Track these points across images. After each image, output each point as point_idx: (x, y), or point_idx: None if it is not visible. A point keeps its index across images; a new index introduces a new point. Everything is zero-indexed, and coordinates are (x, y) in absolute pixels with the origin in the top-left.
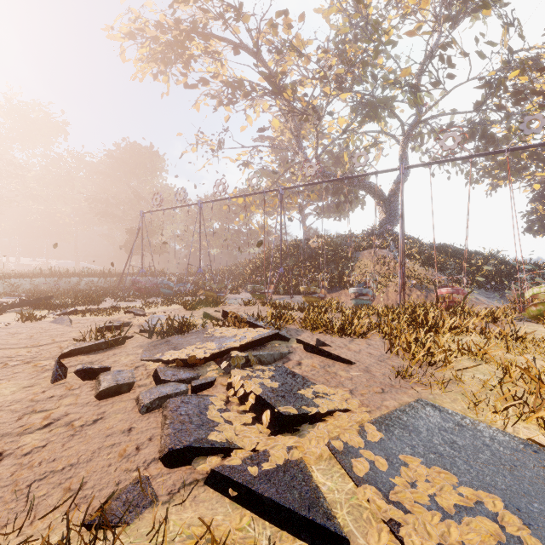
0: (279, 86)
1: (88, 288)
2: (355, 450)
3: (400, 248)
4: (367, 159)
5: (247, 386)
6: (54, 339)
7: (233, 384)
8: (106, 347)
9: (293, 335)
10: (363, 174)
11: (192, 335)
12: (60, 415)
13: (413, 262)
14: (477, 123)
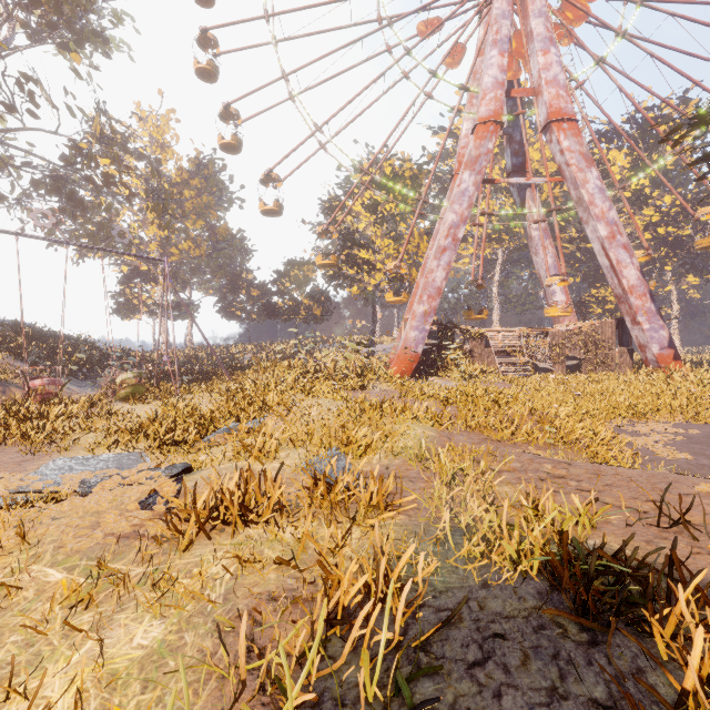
0: None
1: None
2: (27, 486)
3: None
4: None
5: None
6: None
7: None
8: None
9: None
10: None
11: None
12: None
13: None
14: (64, 180)
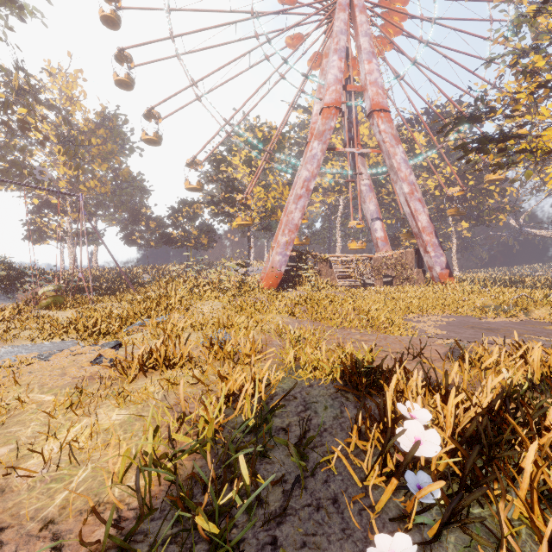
0: None
1: None
2: None
3: None
4: None
5: None
6: None
7: None
8: None
9: None
10: None
11: None
12: None
13: None
14: None
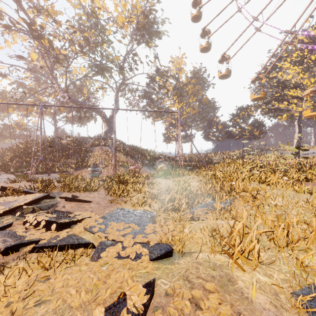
0: (38, 33)
1: None
2: (94, 226)
3: (114, 147)
4: (98, 100)
5: (39, 218)
6: None
7: (28, 220)
8: None
9: (56, 195)
10: (95, 108)
11: None
12: None
13: (120, 154)
14: (147, 92)
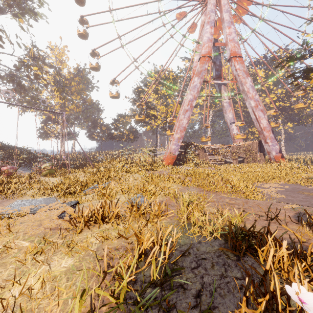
0: None
1: None
2: (5, 212)
3: None
4: None
5: None
6: None
7: None
8: None
9: None
10: None
11: None
12: None
13: None
14: (15, 76)
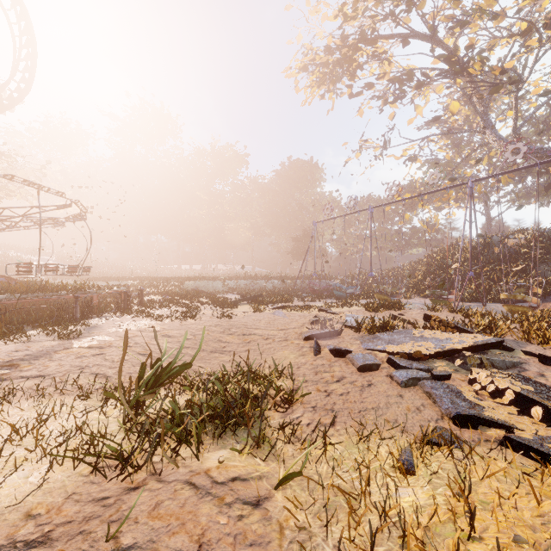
0: (463, 63)
1: (272, 288)
2: None
3: None
4: None
5: (499, 382)
6: (286, 326)
7: (478, 380)
8: (329, 336)
9: (513, 346)
10: None
11: (397, 334)
12: (340, 377)
13: None
14: None
